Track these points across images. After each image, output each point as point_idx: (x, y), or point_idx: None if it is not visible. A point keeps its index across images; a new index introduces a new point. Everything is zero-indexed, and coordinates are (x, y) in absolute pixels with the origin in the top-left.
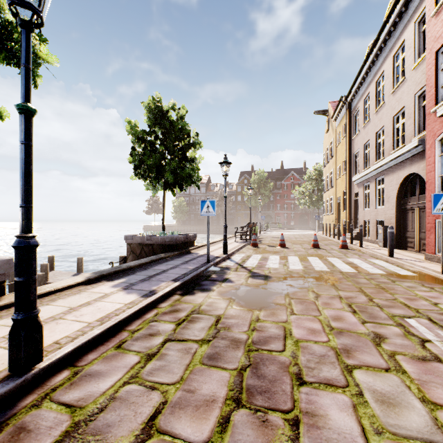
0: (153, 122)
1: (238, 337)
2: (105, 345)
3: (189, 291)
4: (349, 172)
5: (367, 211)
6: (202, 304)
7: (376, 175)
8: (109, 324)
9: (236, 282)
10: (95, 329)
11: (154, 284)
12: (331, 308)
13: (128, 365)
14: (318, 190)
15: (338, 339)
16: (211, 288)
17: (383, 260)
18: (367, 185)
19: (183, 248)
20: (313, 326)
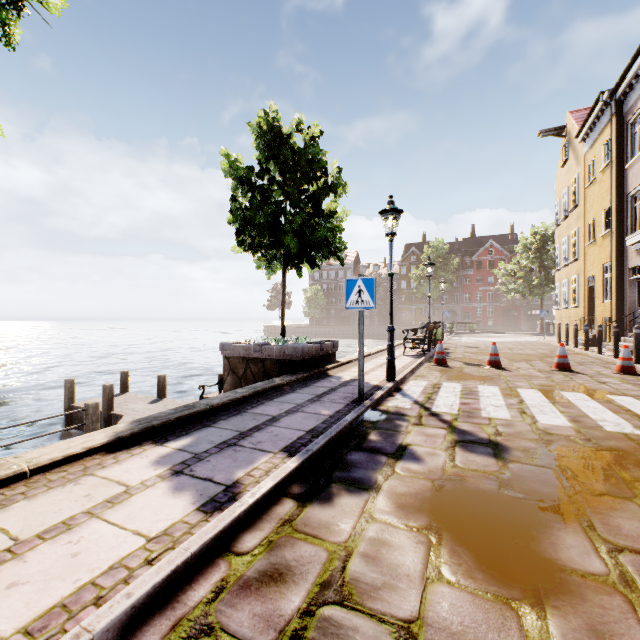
0: (265, 155)
1: None
2: None
3: (318, 487)
4: (617, 228)
5: None
6: (351, 551)
7: None
8: None
9: (427, 459)
10: None
11: (242, 459)
12: None
13: None
14: (541, 268)
15: None
16: (371, 481)
17: None
18: None
19: (315, 367)
20: None
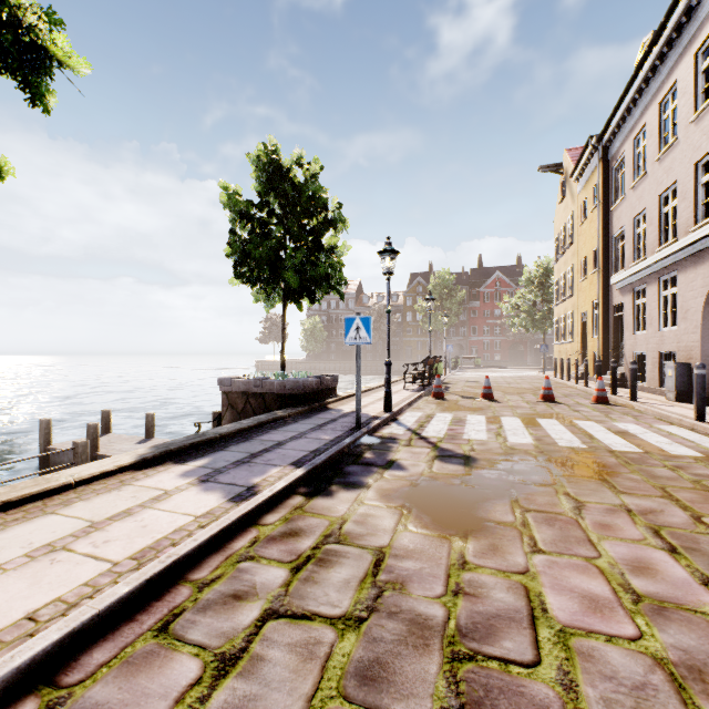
0: (265, 188)
1: (424, 613)
2: (137, 621)
3: (322, 488)
4: (604, 267)
5: (640, 336)
6: (346, 520)
7: (660, 271)
8: (150, 571)
9: (410, 468)
10: (121, 581)
11: (257, 471)
12: (617, 538)
13: (171, 691)
14: (544, 302)
15: (663, 631)
16: (364, 483)
17: (686, 427)
18: (641, 291)
19: (316, 401)
20: (592, 587)
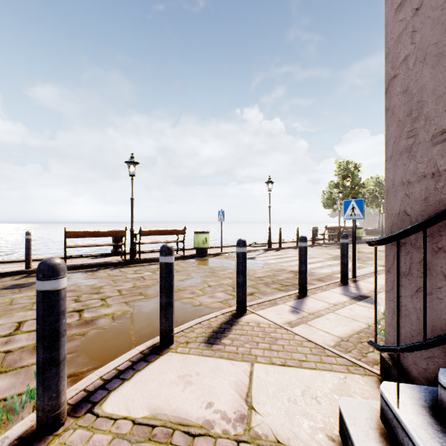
0: (375, 186)
1: None
2: None
3: None
4: None
5: None
6: None
7: None
8: None
9: None
10: None
11: None
12: None
13: None
14: None
15: None
16: None
17: None
18: None
19: None
20: None
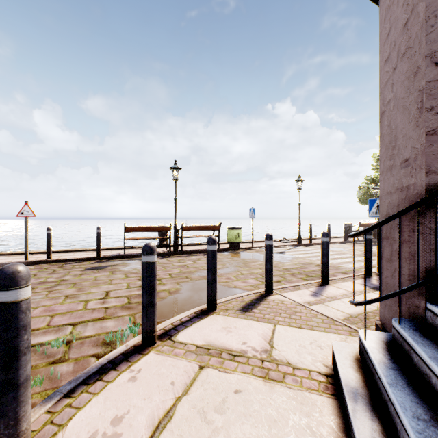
0: None
1: None
2: None
3: None
4: None
5: None
6: None
7: None
8: None
9: None
10: None
11: None
12: None
13: None
14: None
15: None
16: None
17: None
18: None
19: None
20: None
